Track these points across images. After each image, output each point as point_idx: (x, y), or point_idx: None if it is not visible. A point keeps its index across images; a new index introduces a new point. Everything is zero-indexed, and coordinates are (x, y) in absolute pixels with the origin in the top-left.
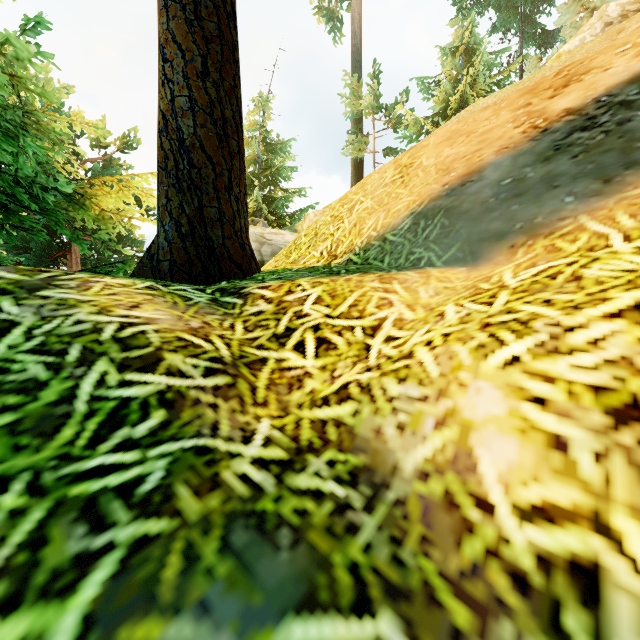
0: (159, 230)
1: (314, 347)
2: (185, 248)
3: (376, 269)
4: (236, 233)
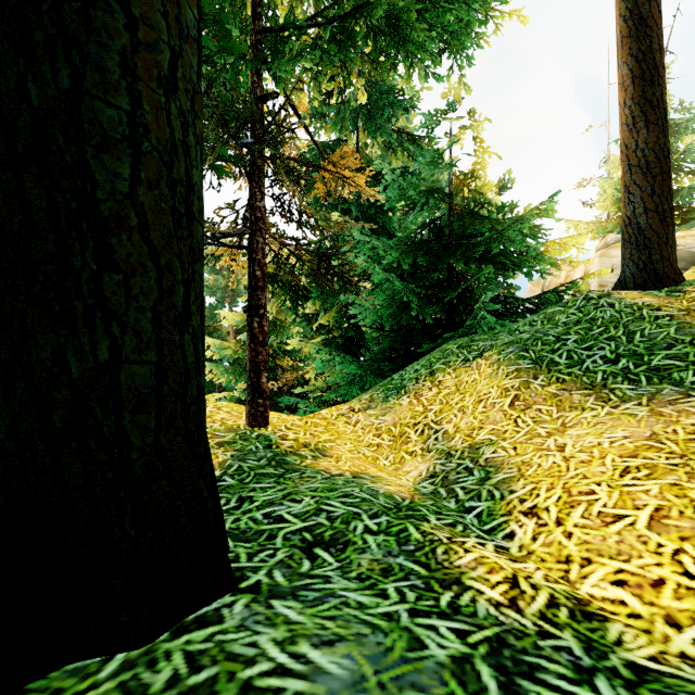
0: (624, 269)
1: None
2: (641, 276)
3: None
4: (670, 264)
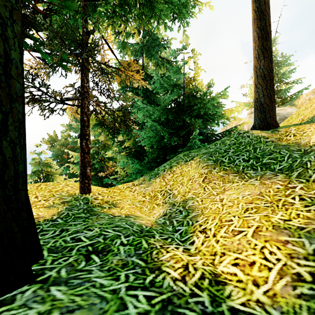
0: (255, 121)
1: (292, 136)
2: (262, 124)
3: (312, 122)
4: (273, 119)
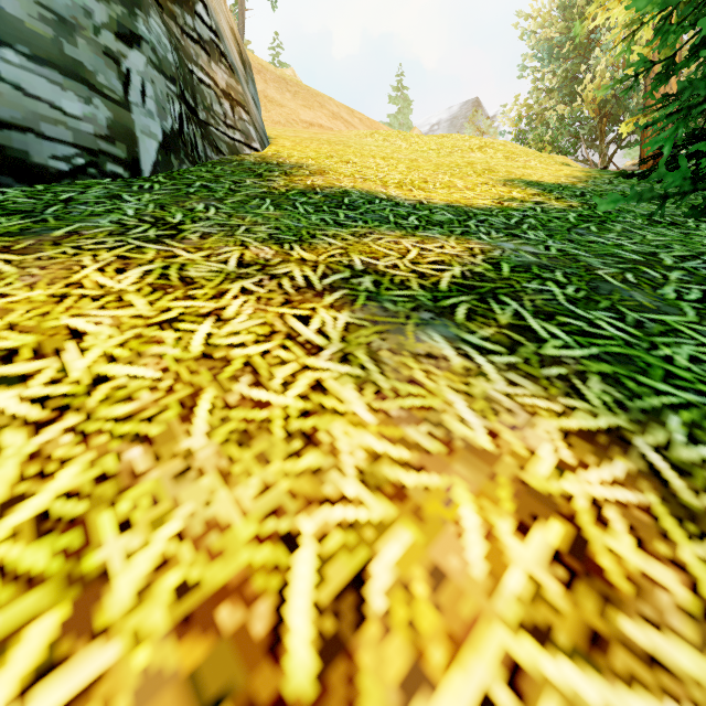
0: None
1: None
2: None
3: None
4: None
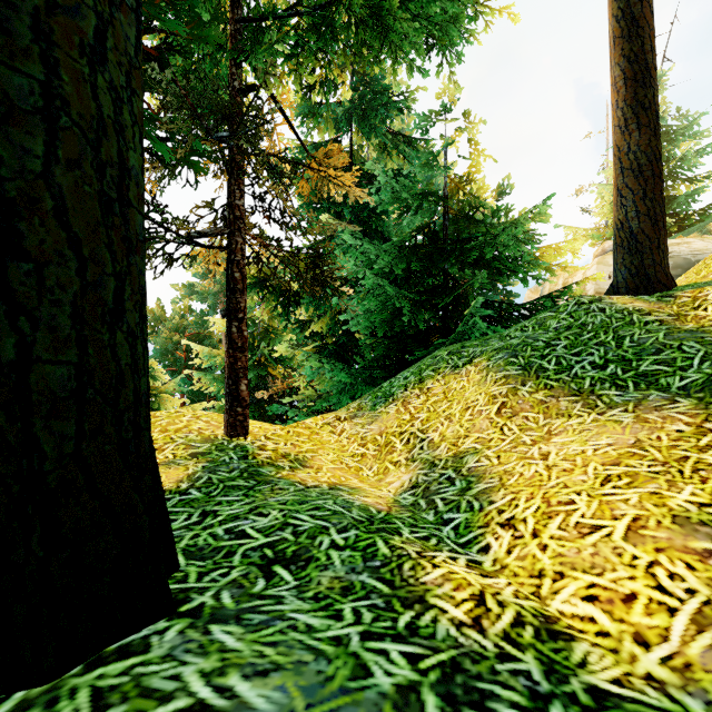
0: (617, 274)
1: (711, 309)
2: (633, 281)
3: None
4: (662, 269)
